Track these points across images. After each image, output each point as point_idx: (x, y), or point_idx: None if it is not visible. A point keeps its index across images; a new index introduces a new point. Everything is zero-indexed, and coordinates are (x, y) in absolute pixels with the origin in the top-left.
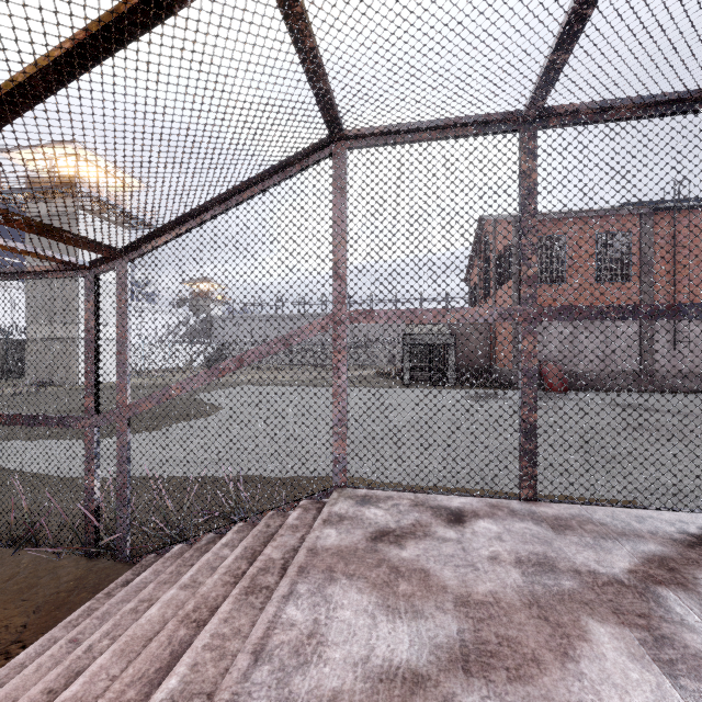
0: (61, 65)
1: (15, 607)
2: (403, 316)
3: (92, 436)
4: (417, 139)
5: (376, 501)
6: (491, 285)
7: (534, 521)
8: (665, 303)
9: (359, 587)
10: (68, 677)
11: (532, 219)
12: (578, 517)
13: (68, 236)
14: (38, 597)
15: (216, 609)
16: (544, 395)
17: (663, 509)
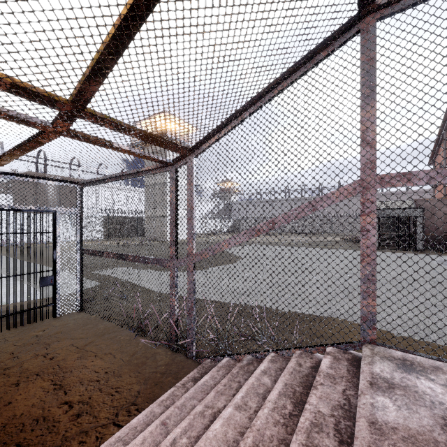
0: None
1: (135, 376)
2: None
3: (174, 272)
4: None
5: (422, 370)
6: None
7: None
8: None
9: None
10: None
11: None
12: None
13: (161, 140)
14: (146, 372)
15: None
16: None
17: None
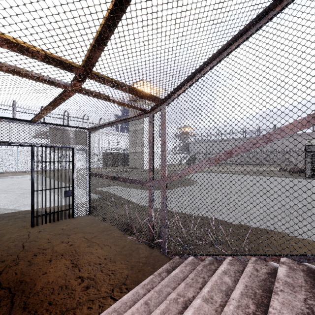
0: None
1: (124, 263)
2: None
3: (151, 190)
4: None
5: None
6: None
7: None
8: None
9: None
10: None
11: None
12: None
13: (143, 93)
14: (132, 261)
15: None
16: None
17: None
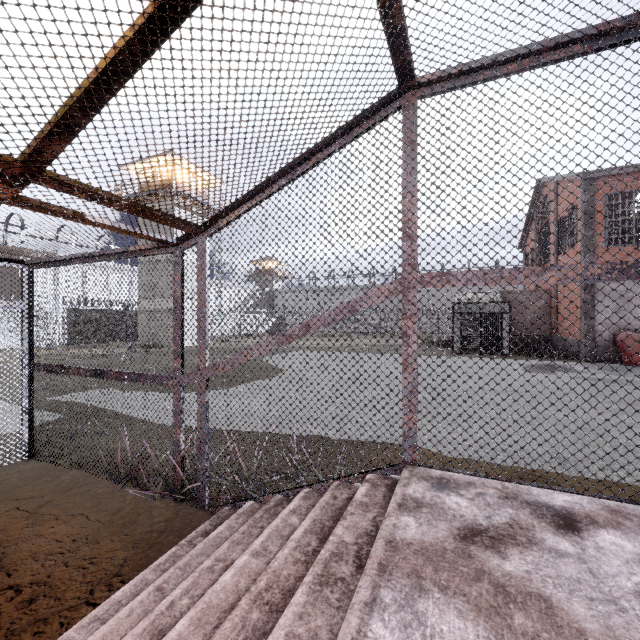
0: (145, 34)
1: (119, 540)
2: (485, 277)
3: (179, 393)
4: (503, 73)
5: (456, 487)
6: (552, 250)
7: None
8: None
9: (458, 608)
10: (152, 634)
11: None
12: None
13: (158, 215)
14: (136, 533)
15: (288, 592)
16: (622, 368)
17: None
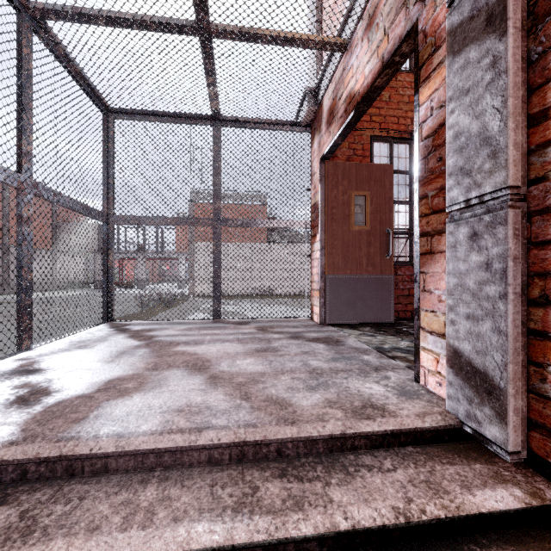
0: None
1: None
2: None
3: None
4: None
5: None
6: None
7: (66, 351)
8: (86, 204)
9: (122, 401)
10: None
11: (31, 103)
12: (73, 342)
13: None
14: None
15: None
16: None
17: (85, 329)
